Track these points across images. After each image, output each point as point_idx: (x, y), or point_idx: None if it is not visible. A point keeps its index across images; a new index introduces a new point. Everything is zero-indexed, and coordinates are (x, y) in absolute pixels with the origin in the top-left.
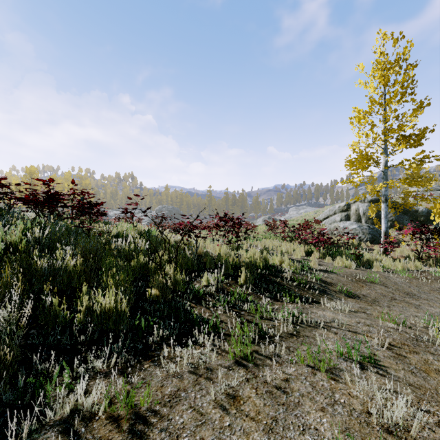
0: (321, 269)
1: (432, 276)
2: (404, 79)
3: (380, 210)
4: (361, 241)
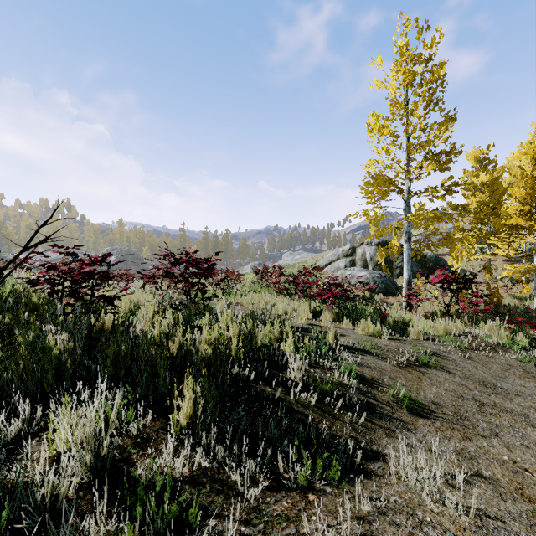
0: (345, 347)
1: (485, 342)
2: (434, 77)
3: (390, 254)
4: (373, 293)
